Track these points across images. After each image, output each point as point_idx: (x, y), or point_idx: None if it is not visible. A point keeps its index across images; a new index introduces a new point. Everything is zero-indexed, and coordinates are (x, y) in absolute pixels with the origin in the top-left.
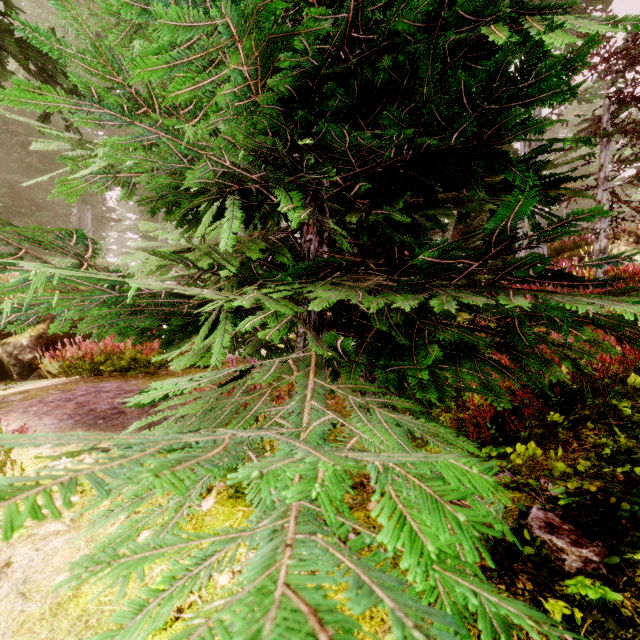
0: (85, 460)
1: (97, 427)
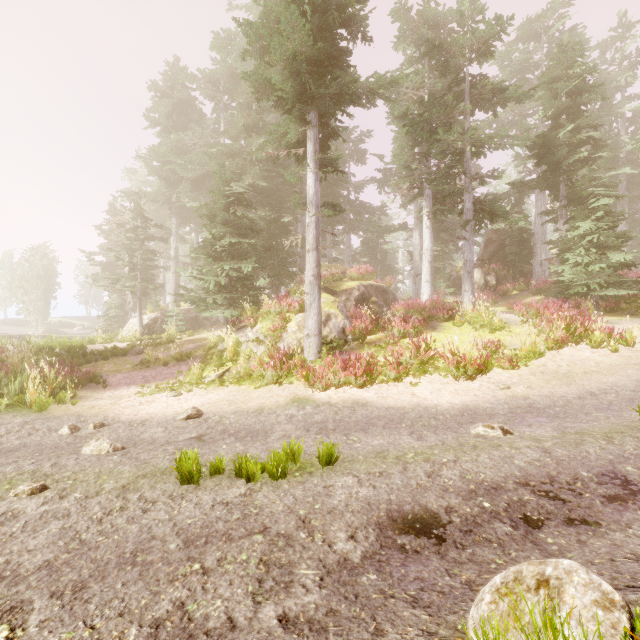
0: None
1: None
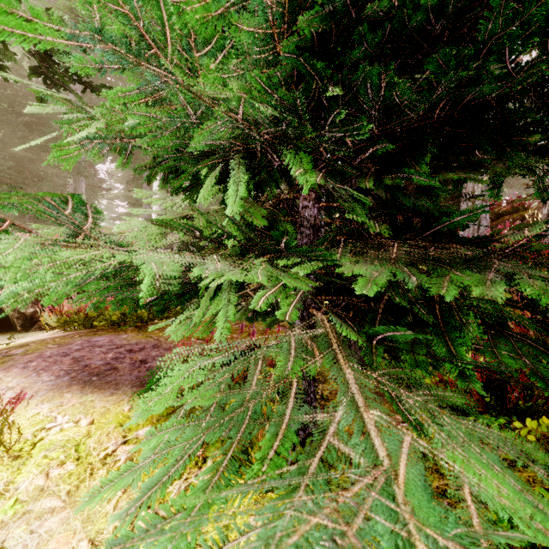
0: (81, 421)
1: (92, 384)
